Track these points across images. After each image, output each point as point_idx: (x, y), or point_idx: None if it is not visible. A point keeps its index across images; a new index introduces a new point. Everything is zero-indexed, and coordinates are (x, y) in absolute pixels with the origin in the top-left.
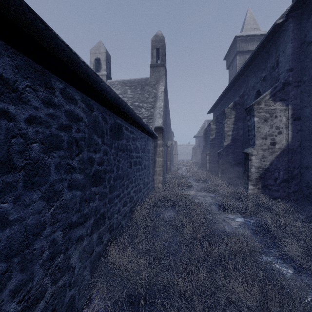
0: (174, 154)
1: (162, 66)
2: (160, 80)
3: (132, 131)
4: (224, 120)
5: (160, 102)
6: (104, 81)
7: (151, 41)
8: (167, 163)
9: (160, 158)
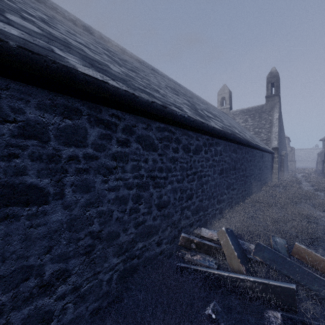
0: (290, 161)
1: (276, 95)
2: (274, 106)
3: (264, 154)
4: None
5: (275, 128)
6: (228, 112)
7: (266, 78)
8: (281, 169)
9: (276, 164)
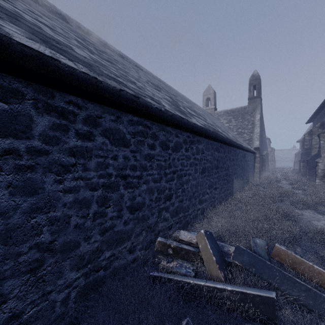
0: (271, 160)
1: (258, 97)
2: (256, 108)
3: (247, 154)
4: (312, 136)
5: (257, 129)
6: (213, 112)
7: (249, 81)
8: (262, 168)
9: (257, 164)
